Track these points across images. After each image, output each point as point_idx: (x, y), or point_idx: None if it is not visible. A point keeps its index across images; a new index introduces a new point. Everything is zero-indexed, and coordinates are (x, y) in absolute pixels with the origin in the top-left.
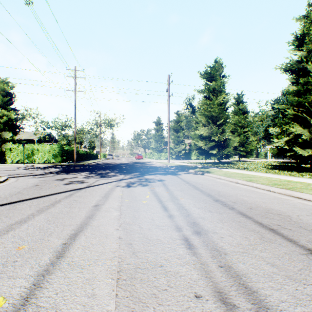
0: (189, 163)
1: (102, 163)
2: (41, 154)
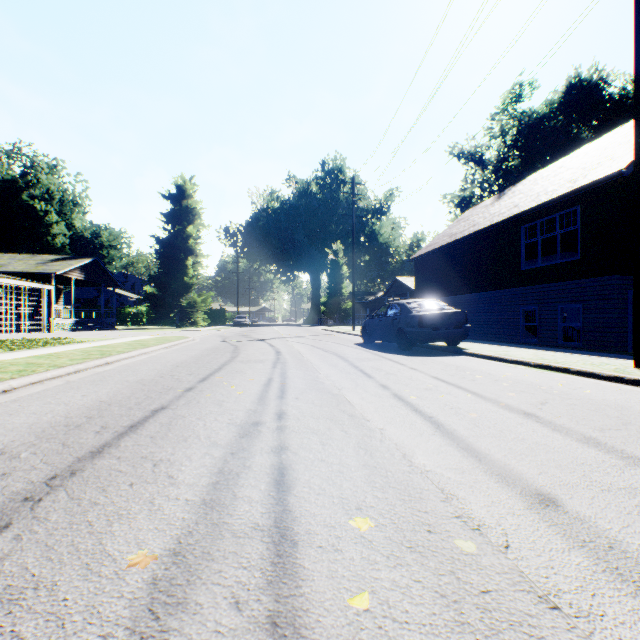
0: None
1: None
2: None
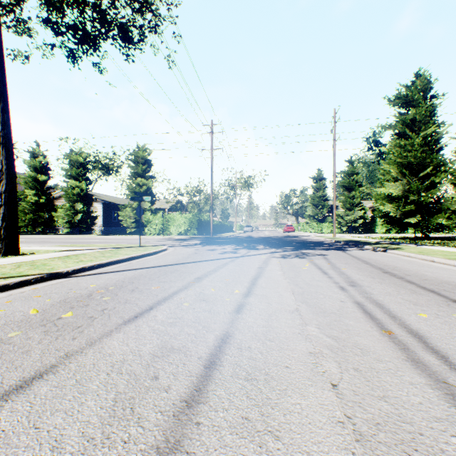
0: (368, 237)
1: (240, 236)
2: (177, 225)
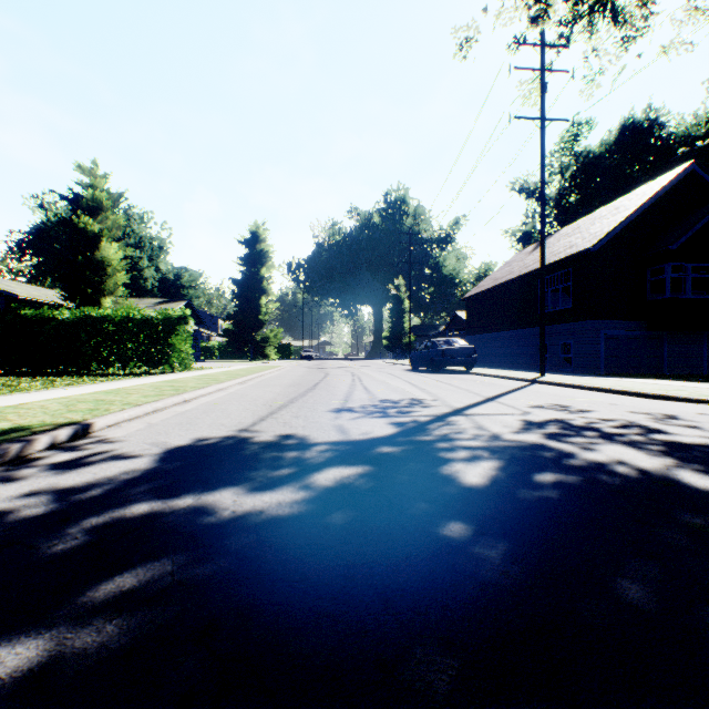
0: None
1: None
2: None
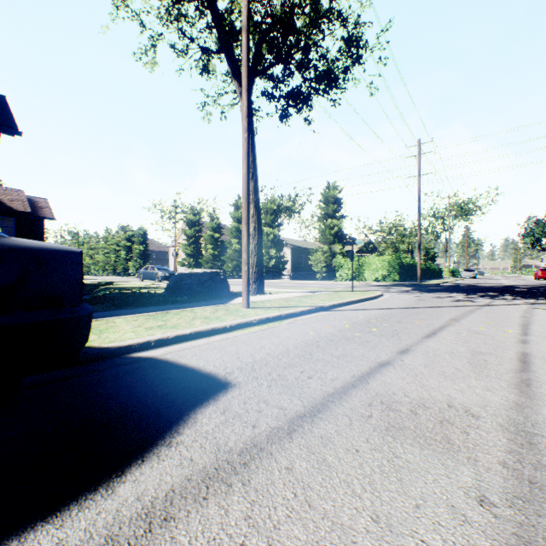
0: None
1: (460, 283)
2: (372, 270)
